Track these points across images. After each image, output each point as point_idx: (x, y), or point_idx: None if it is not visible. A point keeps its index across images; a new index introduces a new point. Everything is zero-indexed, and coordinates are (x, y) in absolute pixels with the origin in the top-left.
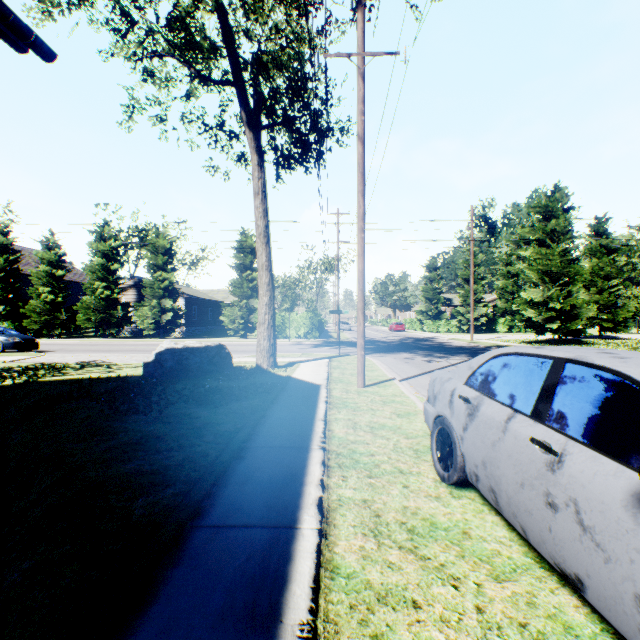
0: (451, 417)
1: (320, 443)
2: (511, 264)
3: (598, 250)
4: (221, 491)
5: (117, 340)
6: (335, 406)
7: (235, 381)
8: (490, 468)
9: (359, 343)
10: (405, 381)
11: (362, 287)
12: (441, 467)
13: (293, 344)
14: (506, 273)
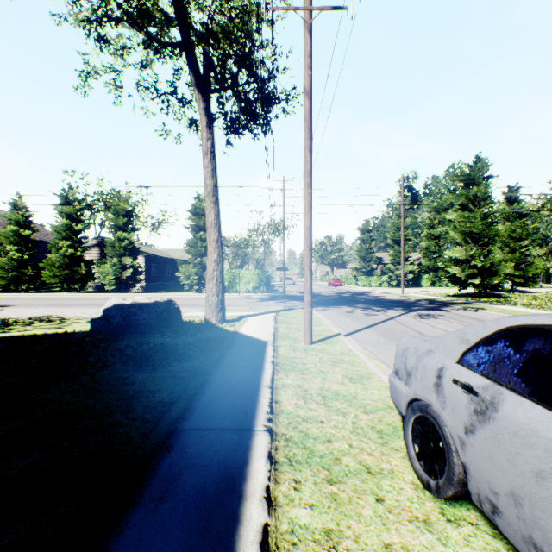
0: (441, 407)
1: (266, 422)
2: (433, 227)
3: (510, 215)
4: (126, 516)
5: (80, 294)
6: (282, 368)
7: (182, 337)
8: (532, 511)
9: (306, 299)
10: (350, 336)
11: (309, 243)
12: (422, 467)
13: (242, 298)
14: (429, 235)
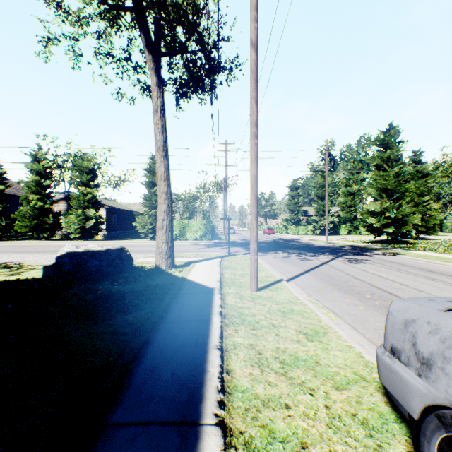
0: None
1: (216, 408)
2: (350, 185)
3: (415, 175)
4: None
5: (47, 242)
6: (231, 321)
7: (131, 284)
8: None
9: (252, 248)
10: (292, 281)
11: (255, 192)
12: None
13: (191, 245)
14: (346, 192)
